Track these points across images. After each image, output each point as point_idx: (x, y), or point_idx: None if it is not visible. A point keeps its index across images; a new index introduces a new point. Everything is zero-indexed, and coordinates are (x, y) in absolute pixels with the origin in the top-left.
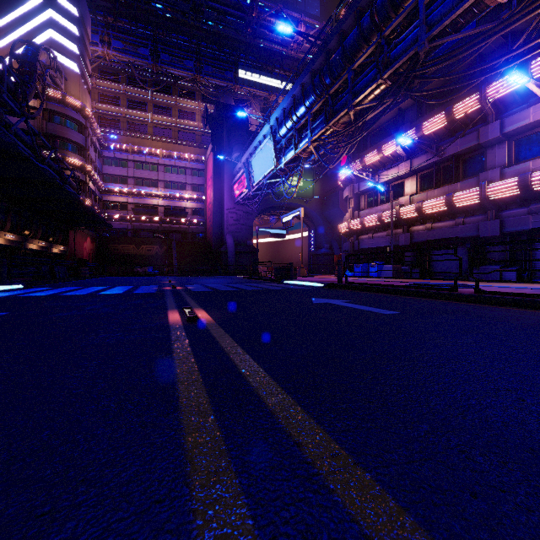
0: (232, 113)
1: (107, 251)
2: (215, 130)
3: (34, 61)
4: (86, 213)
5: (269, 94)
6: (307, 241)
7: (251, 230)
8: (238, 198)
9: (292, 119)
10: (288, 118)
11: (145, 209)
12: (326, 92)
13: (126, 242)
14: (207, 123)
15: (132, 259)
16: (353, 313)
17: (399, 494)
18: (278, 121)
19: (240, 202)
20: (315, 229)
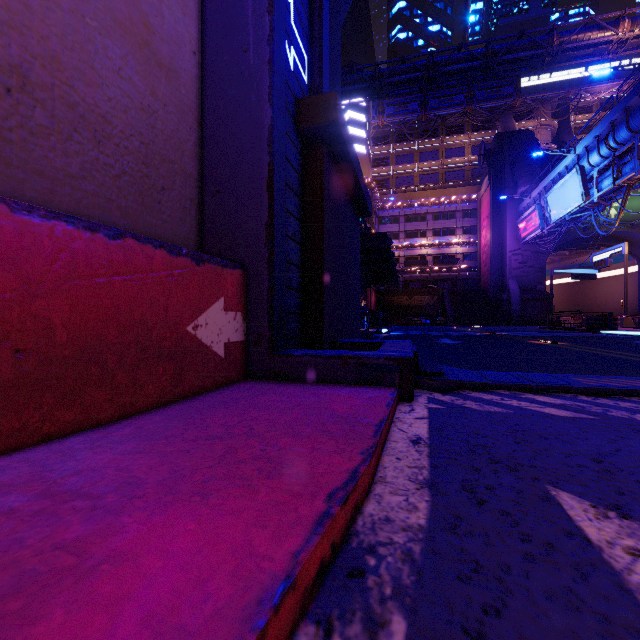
0: (517, 142)
1: (384, 303)
2: (494, 165)
3: None
4: (389, 274)
5: (567, 91)
6: (635, 279)
7: (543, 273)
8: (525, 238)
9: (609, 146)
10: (603, 146)
11: (416, 261)
12: None
13: (400, 294)
14: (485, 161)
15: (405, 310)
16: None
17: None
18: (588, 148)
19: (527, 241)
20: None
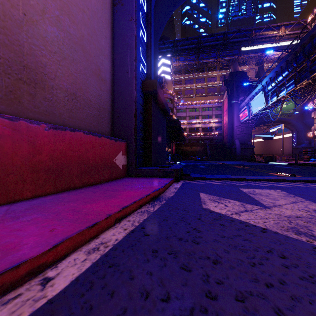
0: (238, 77)
1: (179, 150)
2: (229, 87)
3: (161, 84)
4: (181, 137)
5: (262, 53)
6: (290, 139)
7: (250, 136)
8: (242, 121)
9: (275, 82)
10: (272, 82)
11: (194, 130)
12: (294, 70)
13: (186, 145)
14: (225, 84)
15: (189, 153)
16: (284, 168)
17: (269, 171)
18: (267, 82)
19: (243, 122)
20: (296, 131)
